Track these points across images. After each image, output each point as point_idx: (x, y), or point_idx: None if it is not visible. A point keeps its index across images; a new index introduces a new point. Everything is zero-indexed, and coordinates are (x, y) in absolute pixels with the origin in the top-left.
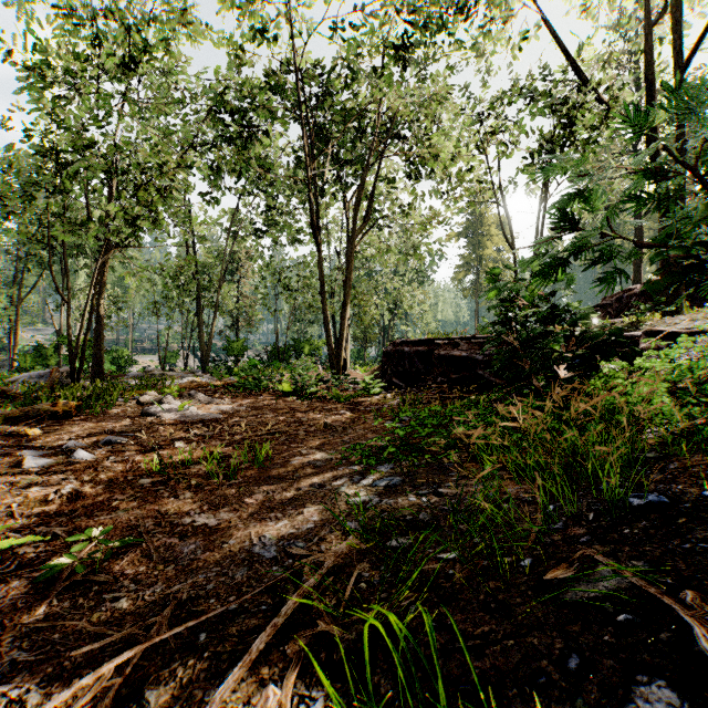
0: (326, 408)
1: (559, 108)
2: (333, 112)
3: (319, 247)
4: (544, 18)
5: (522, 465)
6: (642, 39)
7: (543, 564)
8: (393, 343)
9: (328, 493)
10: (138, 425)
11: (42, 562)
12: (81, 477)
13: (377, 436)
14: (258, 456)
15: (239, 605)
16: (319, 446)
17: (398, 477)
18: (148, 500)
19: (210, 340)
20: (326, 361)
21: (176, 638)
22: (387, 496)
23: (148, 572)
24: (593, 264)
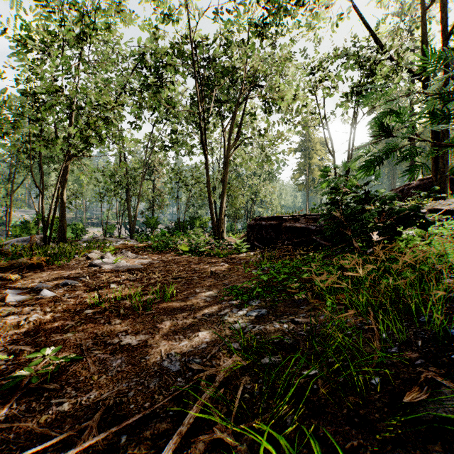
0: (211, 261)
1: (364, 64)
2: (215, 69)
3: (206, 156)
4: (354, 6)
5: (359, 302)
6: (418, 19)
7: (391, 383)
8: (254, 219)
9: (215, 321)
10: (86, 272)
11: (10, 372)
12: (44, 308)
13: (247, 280)
14: (166, 294)
15: (152, 410)
16: (207, 287)
17: (264, 309)
18: (90, 325)
19: (135, 217)
20: (210, 231)
21: (103, 439)
22: (258, 323)
23: (86, 381)
24: (403, 160)
